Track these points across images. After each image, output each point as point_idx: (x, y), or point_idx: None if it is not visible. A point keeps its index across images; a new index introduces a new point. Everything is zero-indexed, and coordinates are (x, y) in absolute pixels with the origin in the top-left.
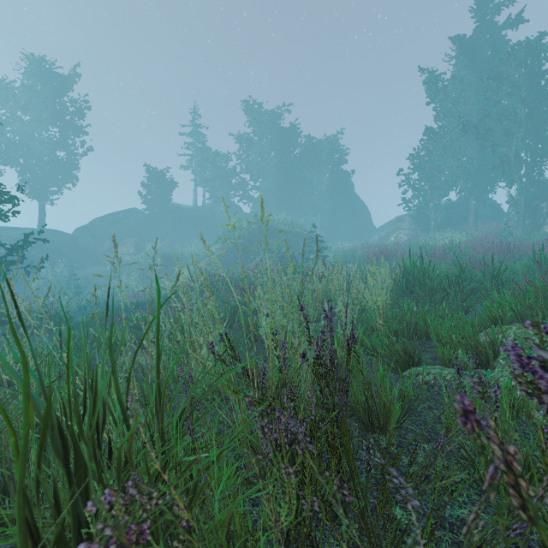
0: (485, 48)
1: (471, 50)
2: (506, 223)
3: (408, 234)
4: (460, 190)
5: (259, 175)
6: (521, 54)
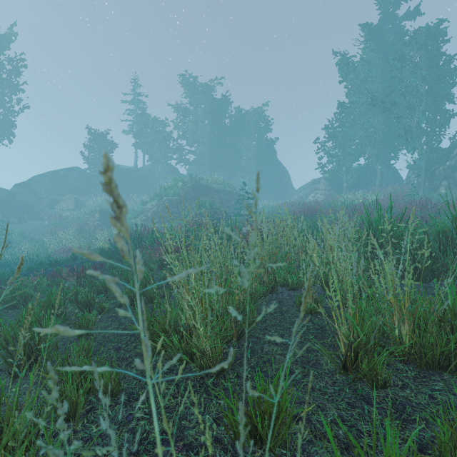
0: (389, 35)
1: (377, 35)
2: (412, 184)
3: (324, 194)
4: (368, 156)
5: (194, 141)
6: (422, 38)
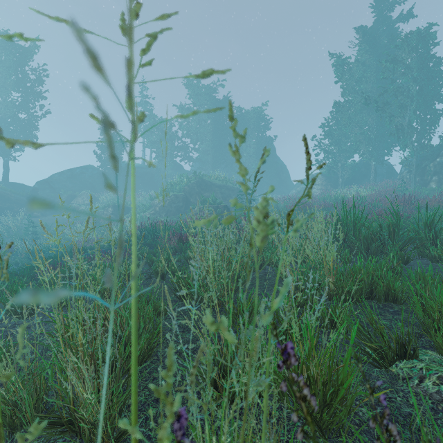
0: (383, 37)
1: (371, 38)
2: (402, 180)
3: (321, 188)
4: (363, 153)
5: (197, 139)
6: (413, 41)
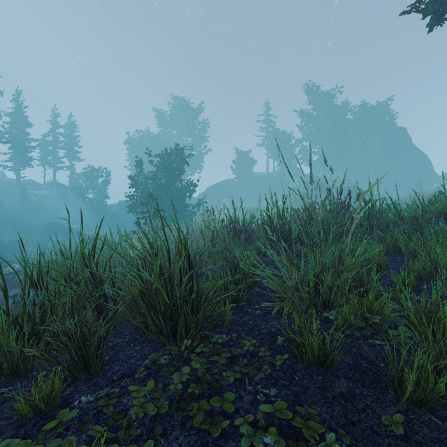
0: None
1: None
2: None
3: None
4: None
5: (316, 144)
6: None
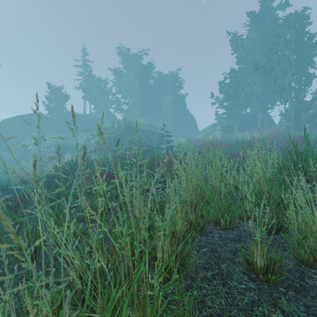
0: (267, 20)
1: (259, 20)
2: (286, 126)
3: (221, 133)
4: (253, 106)
5: (127, 95)
6: (292, 21)
